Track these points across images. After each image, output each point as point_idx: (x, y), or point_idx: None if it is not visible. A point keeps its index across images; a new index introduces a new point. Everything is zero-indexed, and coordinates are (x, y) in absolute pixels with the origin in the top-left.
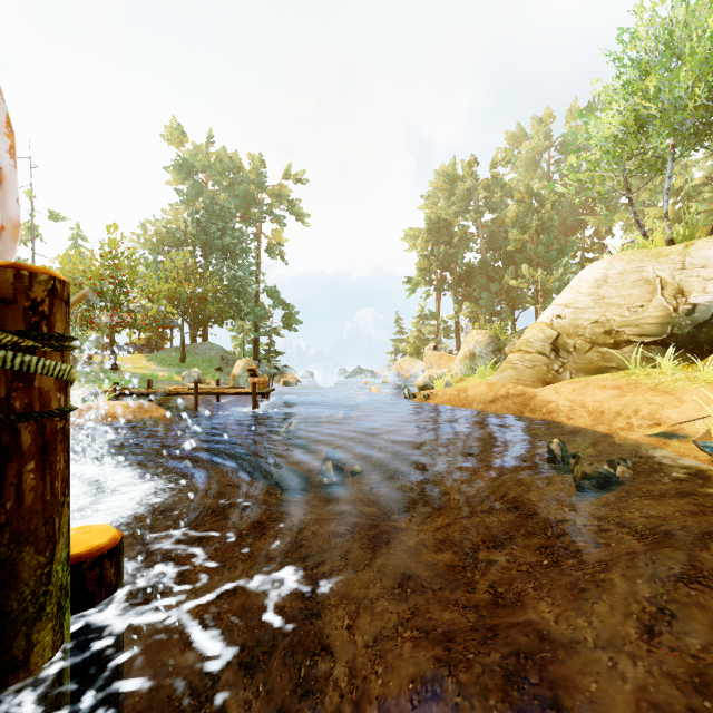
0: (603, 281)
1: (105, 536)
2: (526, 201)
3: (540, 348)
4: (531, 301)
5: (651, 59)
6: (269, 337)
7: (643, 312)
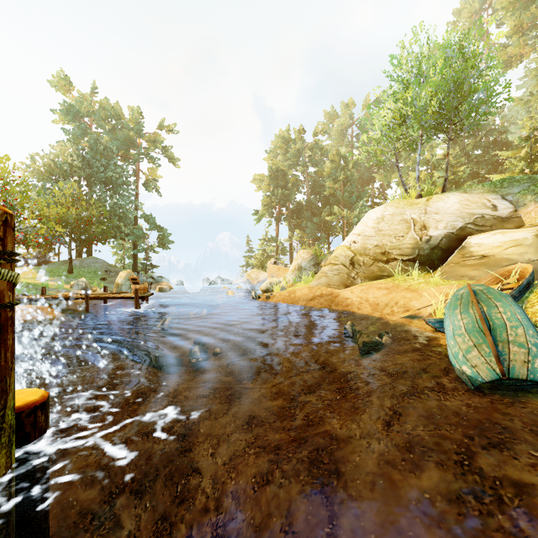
0: (381, 219)
1: (36, 395)
2: (337, 161)
3: (343, 263)
4: (340, 230)
5: (409, 78)
6: (145, 253)
7: (403, 240)
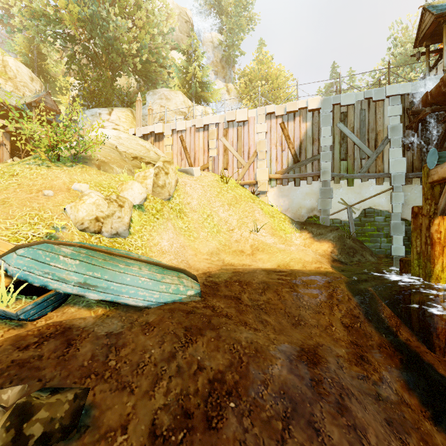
0: None
1: None
2: None
3: None
4: None
5: None
6: None
7: None
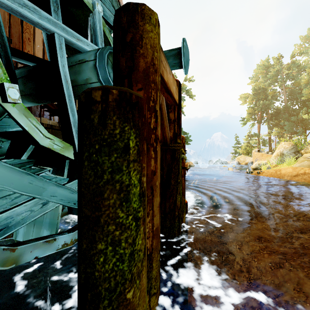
0: None
1: None
2: None
3: None
4: None
5: None
6: None
7: None
